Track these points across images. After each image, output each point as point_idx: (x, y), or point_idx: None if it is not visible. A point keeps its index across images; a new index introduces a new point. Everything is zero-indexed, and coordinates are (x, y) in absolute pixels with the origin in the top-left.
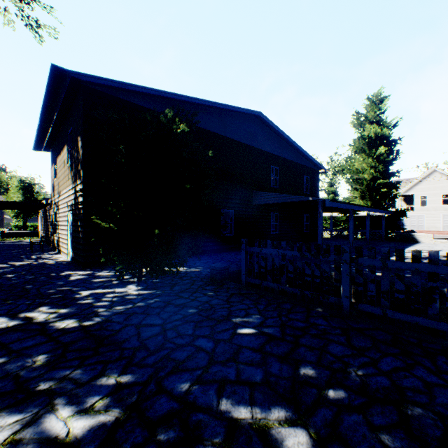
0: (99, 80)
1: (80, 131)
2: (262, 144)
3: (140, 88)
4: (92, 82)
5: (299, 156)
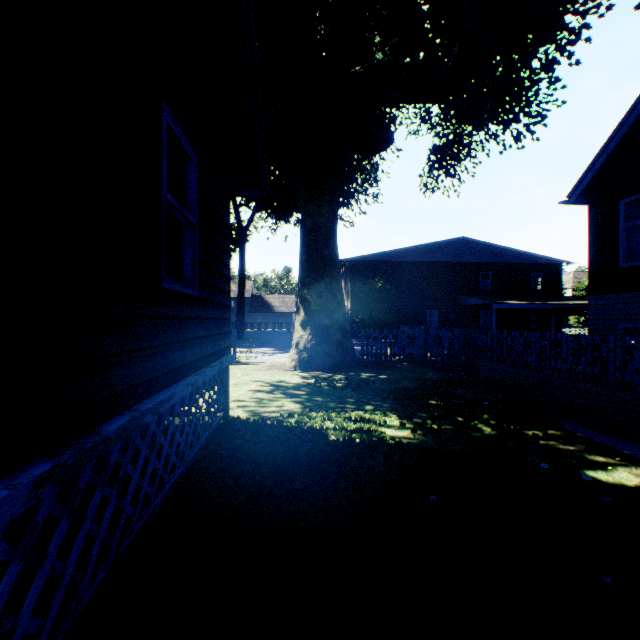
0: (356, 258)
1: (349, 279)
2: (469, 258)
3: (373, 254)
4: (353, 259)
5: (522, 256)
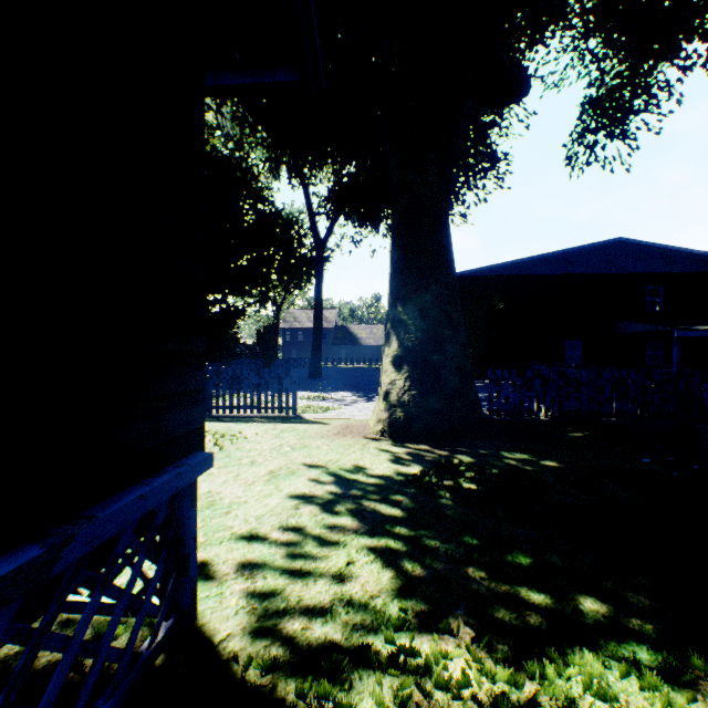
0: (464, 272)
1: None
2: (628, 267)
3: (488, 267)
4: (460, 275)
5: None
